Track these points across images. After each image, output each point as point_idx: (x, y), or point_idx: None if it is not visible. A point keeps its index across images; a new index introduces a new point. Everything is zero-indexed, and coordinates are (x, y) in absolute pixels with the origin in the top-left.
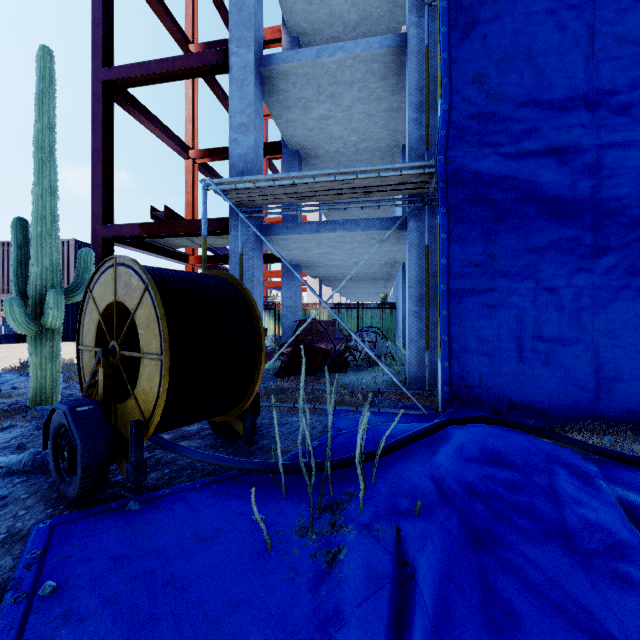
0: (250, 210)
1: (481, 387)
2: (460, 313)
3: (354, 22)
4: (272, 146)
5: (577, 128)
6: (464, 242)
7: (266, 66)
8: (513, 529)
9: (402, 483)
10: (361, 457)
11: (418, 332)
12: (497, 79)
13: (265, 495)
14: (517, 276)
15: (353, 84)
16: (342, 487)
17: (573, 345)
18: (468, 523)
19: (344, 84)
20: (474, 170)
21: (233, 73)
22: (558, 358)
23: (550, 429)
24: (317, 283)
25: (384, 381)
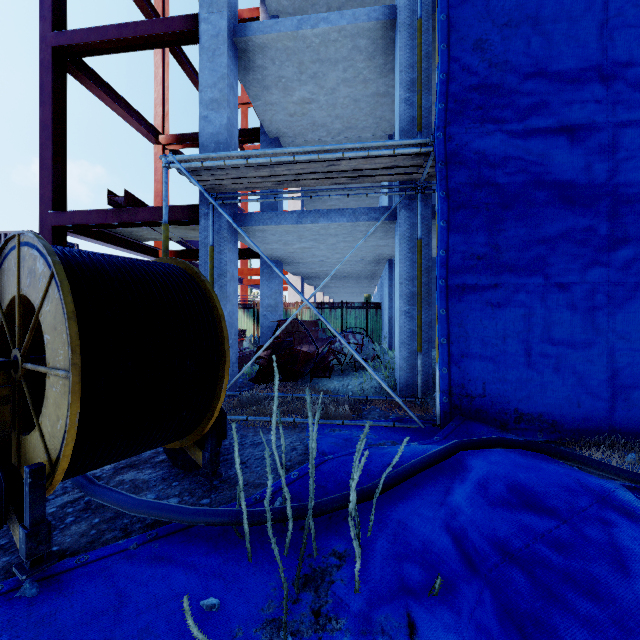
0: (222, 196)
1: (485, 397)
2: (461, 312)
3: (338, 2)
4: (250, 133)
5: (591, 103)
6: (466, 231)
7: (241, 36)
8: (572, 617)
9: (409, 538)
10: (355, 507)
11: (409, 333)
12: (503, 46)
13: (224, 560)
14: (525, 270)
15: (338, 63)
16: (328, 542)
17: (587, 349)
18: (507, 607)
19: (328, 62)
20: (477, 149)
21: (203, 42)
22: (570, 363)
23: (563, 444)
24: (299, 281)
25: (372, 387)
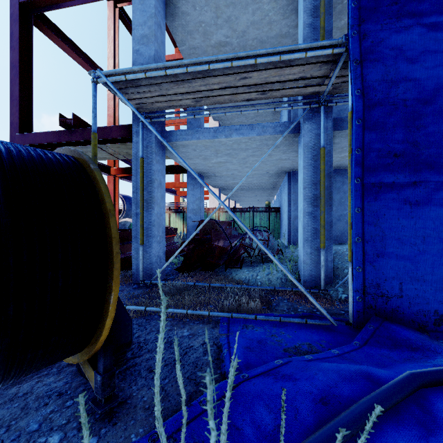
0: (150, 115)
1: (402, 297)
2: (376, 211)
3: None
4: None
5: None
6: (381, 129)
7: None
8: None
9: None
10: None
11: (313, 232)
12: None
13: None
14: None
15: (248, 6)
16: None
17: None
18: None
19: (239, 6)
20: (393, 45)
21: None
22: None
23: None
24: (217, 191)
25: (278, 278)
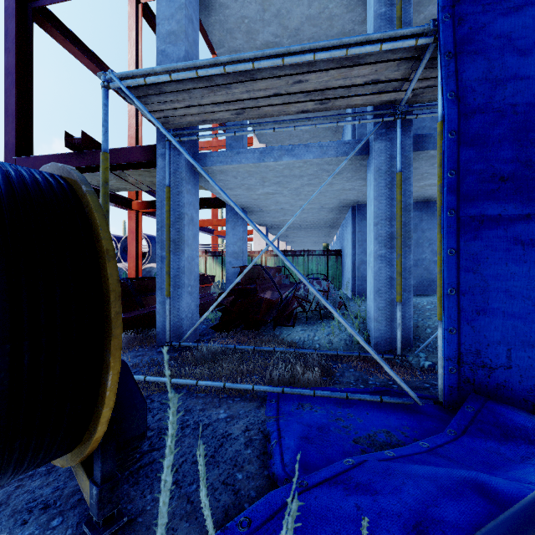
0: (179, 133)
1: (510, 368)
2: (476, 253)
3: None
4: None
5: None
6: (482, 144)
7: None
8: None
9: None
10: None
11: (386, 280)
12: None
13: None
14: None
15: None
16: None
17: None
18: None
19: None
20: (499, 32)
21: None
22: None
23: None
24: (263, 231)
25: (341, 339)
